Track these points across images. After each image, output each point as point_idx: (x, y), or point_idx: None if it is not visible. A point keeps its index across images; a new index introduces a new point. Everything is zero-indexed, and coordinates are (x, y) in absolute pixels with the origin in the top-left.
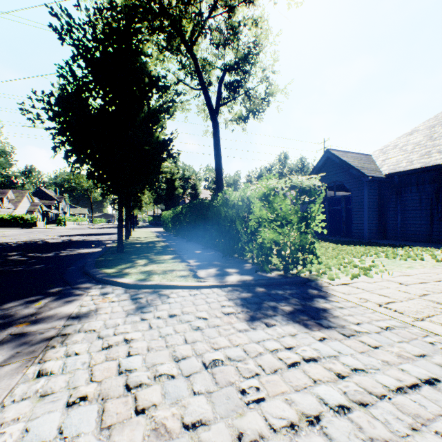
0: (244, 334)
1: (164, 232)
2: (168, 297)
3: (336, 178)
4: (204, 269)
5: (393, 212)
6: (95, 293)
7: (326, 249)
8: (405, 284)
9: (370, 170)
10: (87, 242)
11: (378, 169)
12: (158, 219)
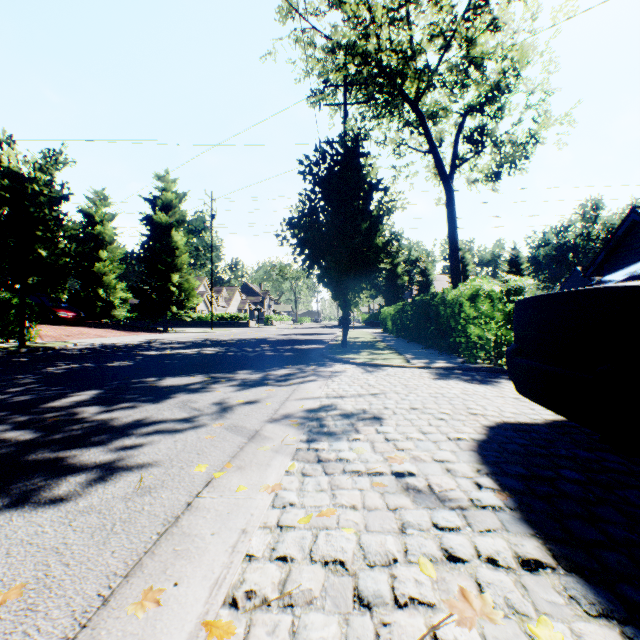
0: (427, 381)
1: (383, 333)
2: (386, 369)
3: None
4: (417, 360)
5: None
6: (339, 366)
7: None
8: None
9: None
10: (308, 340)
11: None
12: (375, 317)
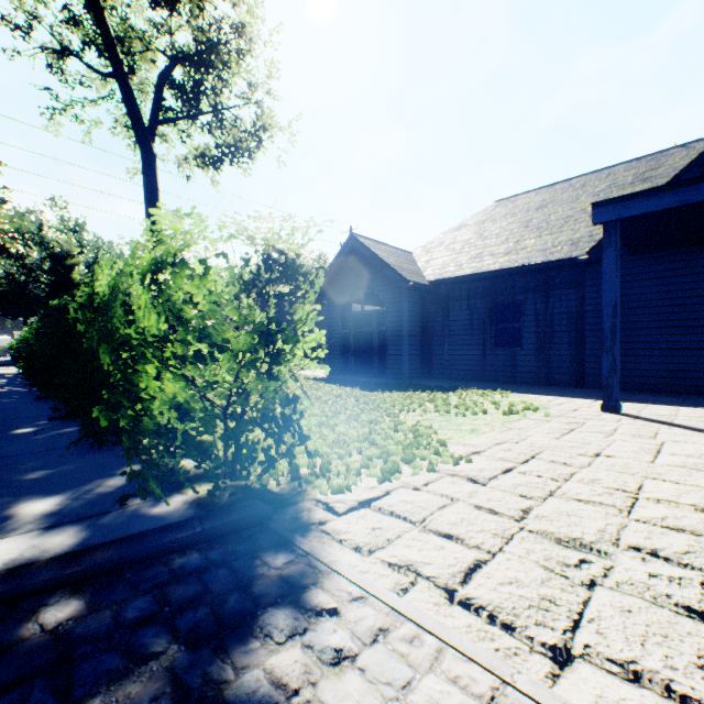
0: None
1: (18, 376)
2: None
3: (366, 282)
4: None
5: (439, 337)
6: None
7: (344, 402)
8: (481, 482)
9: (411, 273)
10: None
11: (422, 273)
12: None
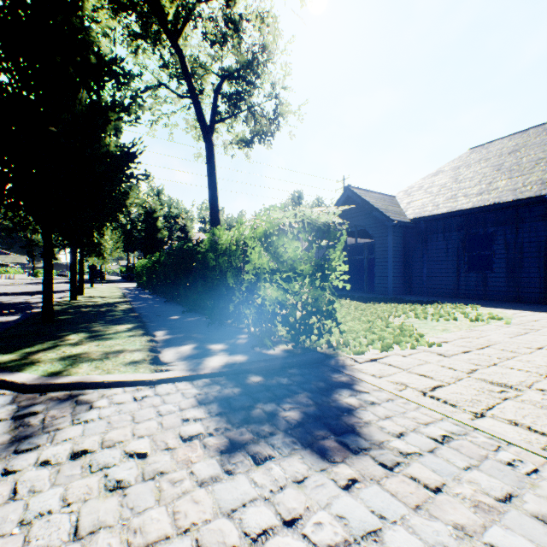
0: (207, 492)
1: (138, 288)
2: (90, 407)
3: (358, 222)
4: (175, 347)
5: (419, 263)
6: None
7: (347, 309)
8: (446, 356)
9: (395, 214)
10: (4, 306)
11: (403, 213)
12: (133, 271)
